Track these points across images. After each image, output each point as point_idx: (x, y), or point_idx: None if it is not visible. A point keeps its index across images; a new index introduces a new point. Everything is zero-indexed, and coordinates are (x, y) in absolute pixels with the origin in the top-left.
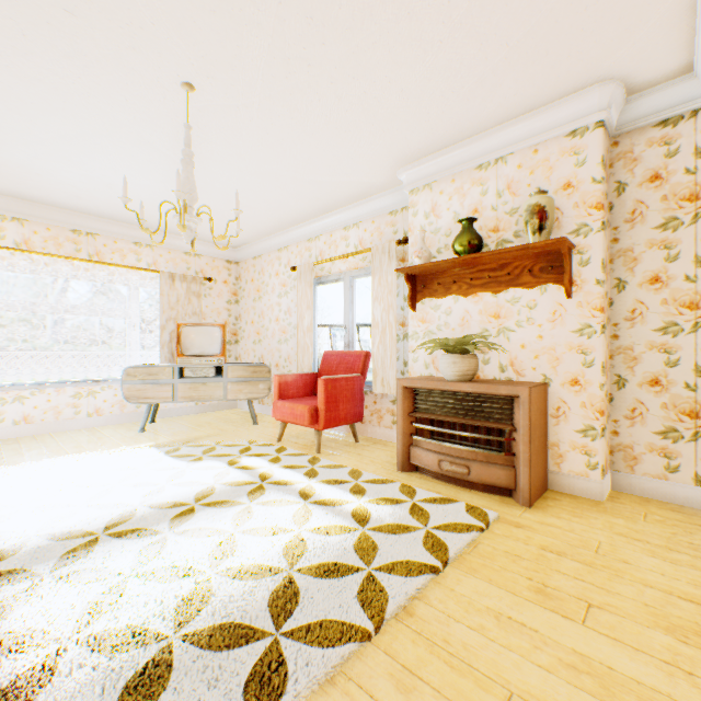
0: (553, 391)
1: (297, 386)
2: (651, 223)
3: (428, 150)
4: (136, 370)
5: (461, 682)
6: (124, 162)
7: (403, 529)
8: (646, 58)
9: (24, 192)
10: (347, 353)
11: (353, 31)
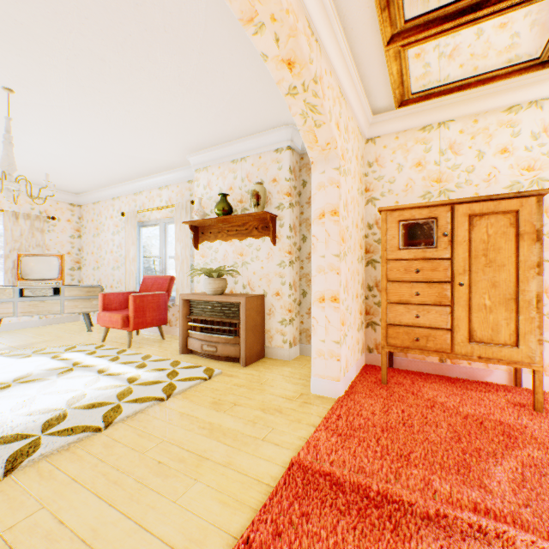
0: (268, 299)
1: (120, 301)
2: None
3: (203, 146)
4: None
5: (141, 440)
6: None
7: (157, 383)
8: None
9: None
10: (159, 277)
11: (124, 80)
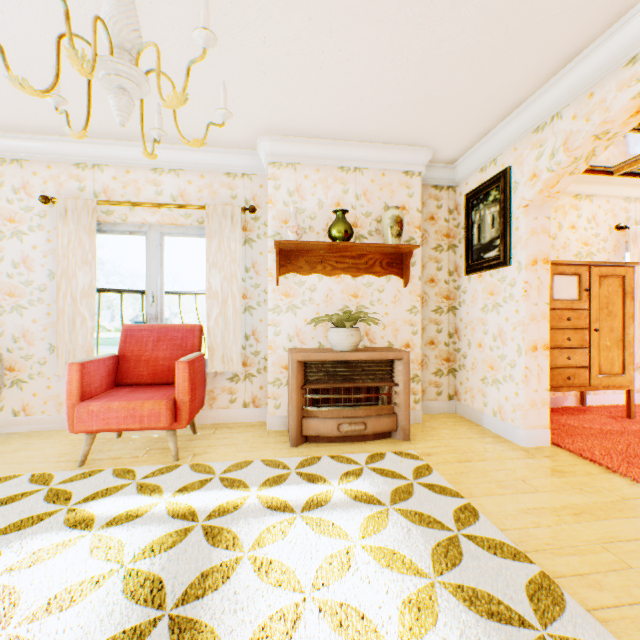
0: None
1: (101, 376)
2: (430, 246)
3: (304, 133)
4: None
5: (590, 558)
6: None
7: (402, 491)
8: (450, 147)
9: None
10: (171, 327)
11: None
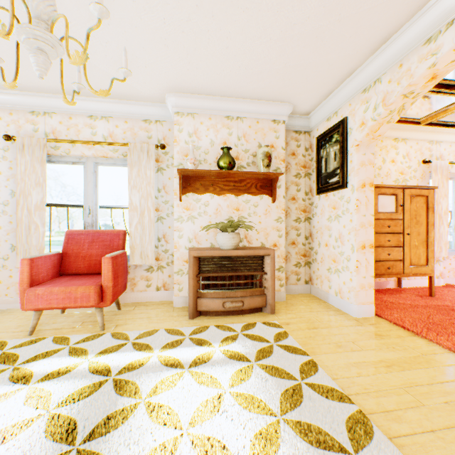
0: None
1: (47, 268)
2: (292, 174)
3: (199, 91)
4: None
5: (395, 399)
6: None
7: (265, 351)
8: (305, 103)
9: None
10: (102, 232)
11: None
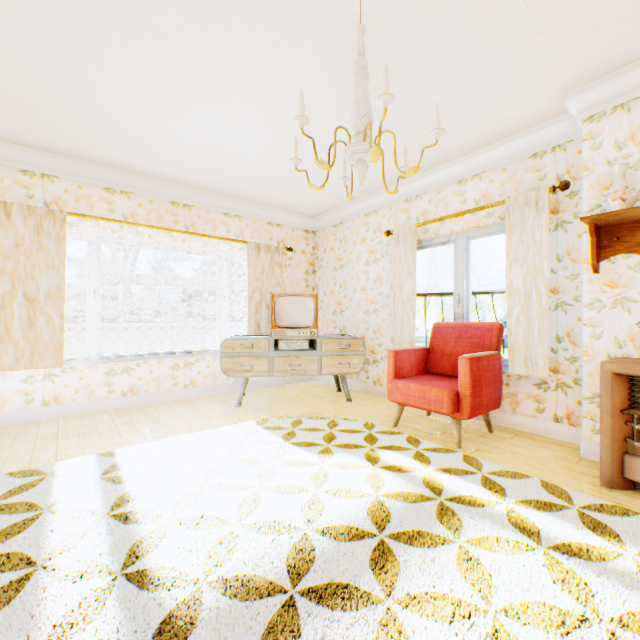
0: None
1: (410, 362)
2: None
3: (636, 54)
4: (233, 343)
5: None
6: (240, 115)
7: None
8: None
9: (133, 163)
10: (469, 325)
11: None
